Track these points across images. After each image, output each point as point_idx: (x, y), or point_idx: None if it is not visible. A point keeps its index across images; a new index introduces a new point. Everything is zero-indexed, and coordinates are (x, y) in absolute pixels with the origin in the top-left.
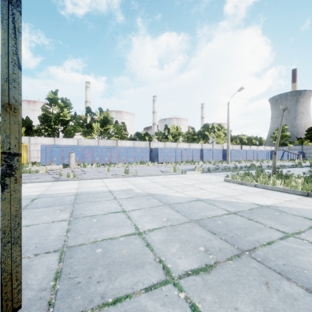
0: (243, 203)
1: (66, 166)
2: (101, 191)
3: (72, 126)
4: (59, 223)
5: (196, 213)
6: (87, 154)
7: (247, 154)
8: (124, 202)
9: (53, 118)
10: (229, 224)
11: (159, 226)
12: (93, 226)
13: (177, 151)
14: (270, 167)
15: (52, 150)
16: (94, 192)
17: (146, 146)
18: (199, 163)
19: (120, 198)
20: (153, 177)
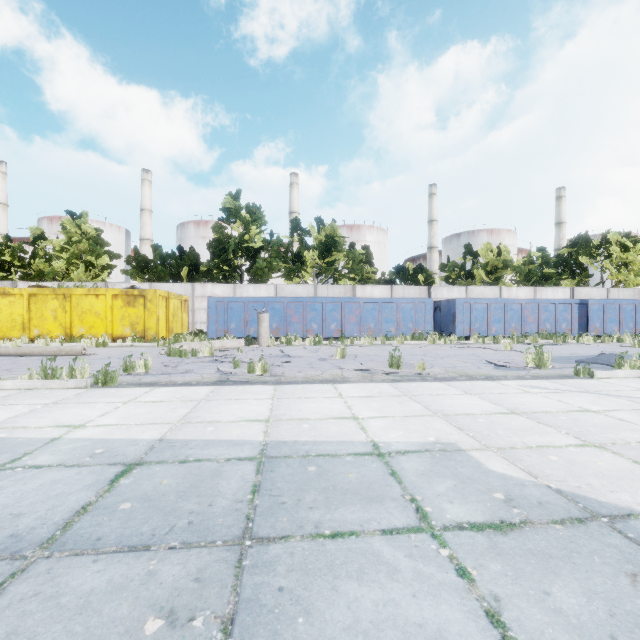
0: None
1: (251, 342)
2: (345, 446)
3: (265, 260)
4: None
5: None
6: (293, 315)
7: None
8: (501, 583)
9: (232, 245)
10: None
11: None
12: None
13: (508, 307)
14: None
15: (228, 307)
16: (321, 449)
17: (420, 296)
18: (579, 340)
19: (446, 518)
20: (487, 385)
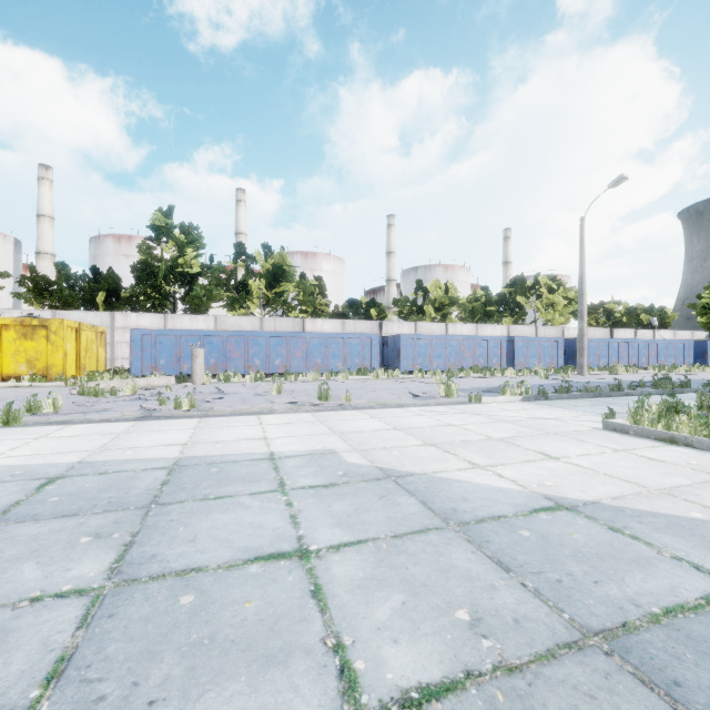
0: None
1: (184, 380)
2: (247, 456)
3: (204, 288)
4: (53, 610)
5: (583, 584)
6: (234, 350)
7: (632, 351)
8: (308, 505)
9: (162, 269)
10: None
11: (448, 673)
12: (167, 646)
13: (448, 343)
14: None
15: (157, 341)
16: (226, 459)
17: (372, 331)
18: (504, 373)
19: (296, 485)
20: (394, 411)
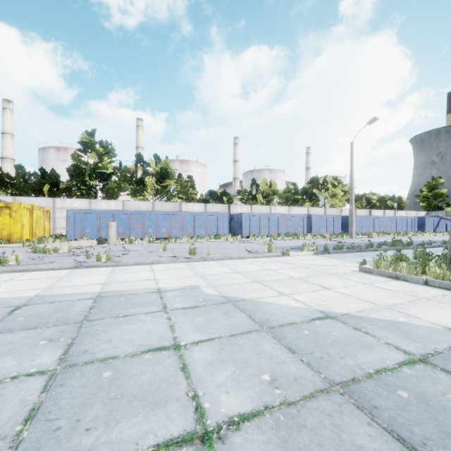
0: (425, 328)
1: (103, 242)
2: (143, 290)
3: (115, 182)
4: (26, 383)
5: (334, 358)
6: (135, 223)
7: (381, 223)
8: (180, 319)
9: (88, 170)
10: (434, 404)
11: (255, 407)
12: (96, 400)
13: (271, 218)
14: (427, 245)
15: (84, 217)
16: (130, 292)
17: (224, 210)
18: (305, 237)
19: (173, 307)
20: (236, 261)
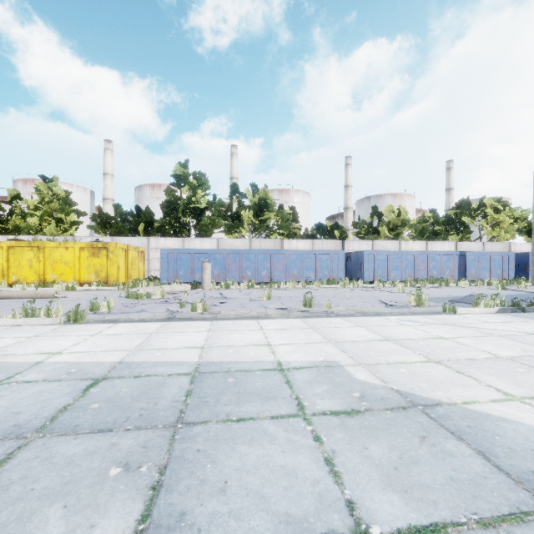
0: None
1: (197, 286)
2: (257, 364)
3: (209, 218)
4: None
5: None
6: (232, 264)
7: None
8: (339, 444)
9: (181, 206)
10: None
11: None
12: None
13: (404, 257)
14: None
15: (178, 258)
16: (239, 367)
17: (336, 248)
18: (458, 284)
19: (316, 409)
20: (375, 319)
